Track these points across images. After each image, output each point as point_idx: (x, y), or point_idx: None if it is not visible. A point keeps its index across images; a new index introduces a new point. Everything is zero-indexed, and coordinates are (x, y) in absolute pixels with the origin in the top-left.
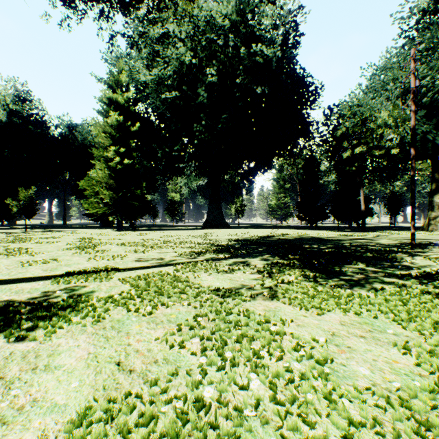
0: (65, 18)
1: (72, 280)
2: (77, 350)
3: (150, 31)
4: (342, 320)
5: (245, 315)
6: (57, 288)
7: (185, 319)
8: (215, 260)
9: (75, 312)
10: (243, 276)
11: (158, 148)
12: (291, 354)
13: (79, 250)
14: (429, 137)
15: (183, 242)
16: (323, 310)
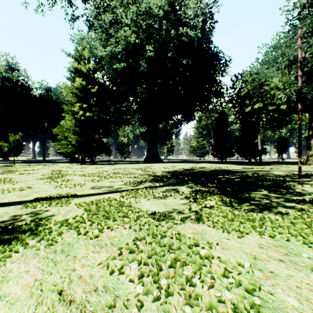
0: (39, 5)
1: (38, 205)
2: (25, 276)
3: (105, 19)
4: (260, 243)
5: (177, 238)
6: (25, 212)
7: (126, 243)
8: (152, 187)
9: (32, 236)
10: (174, 201)
11: (111, 104)
12: (221, 280)
13: (49, 180)
14: (308, 96)
15: (129, 173)
16: (242, 233)
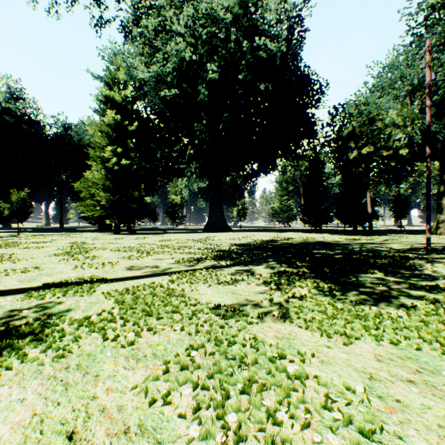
0: (53, 4)
1: (48, 294)
2: (18, 408)
3: (149, 26)
4: (377, 353)
5: (252, 346)
6: (27, 305)
7: (175, 354)
8: (216, 268)
9: (34, 343)
10: (248, 288)
11: (157, 148)
12: (321, 415)
13: (67, 256)
14: (438, 137)
15: (182, 247)
16: (350, 338)
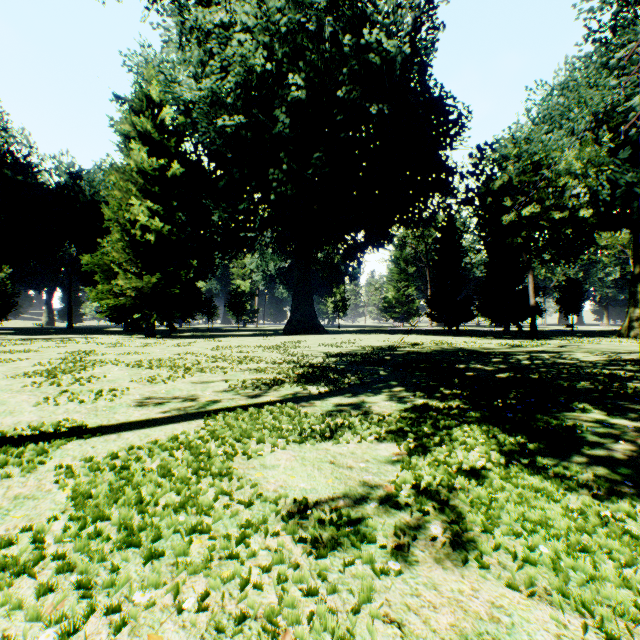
0: None
1: None
2: None
3: (198, 17)
4: None
5: None
6: None
7: None
8: (300, 400)
9: None
10: (363, 449)
11: (213, 207)
12: None
13: (45, 378)
14: (637, 191)
15: (246, 359)
16: None
